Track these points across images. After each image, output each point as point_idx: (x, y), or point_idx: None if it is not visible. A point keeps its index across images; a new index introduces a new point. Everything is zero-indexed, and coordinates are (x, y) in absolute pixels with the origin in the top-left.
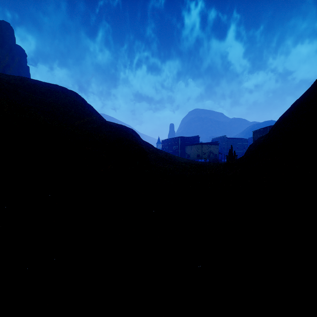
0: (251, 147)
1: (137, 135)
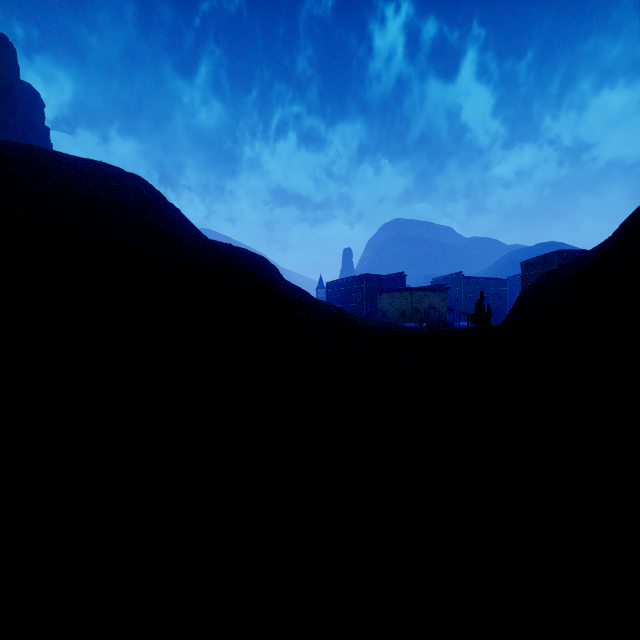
0: (527, 295)
1: (275, 270)
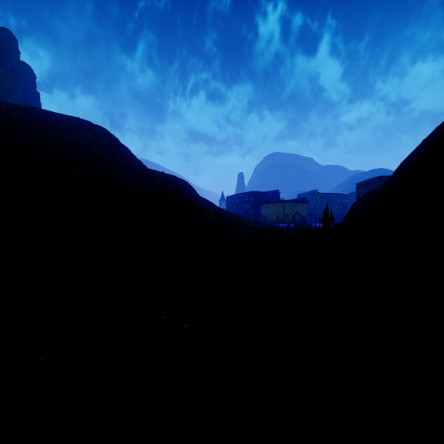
0: (356, 206)
1: (192, 189)
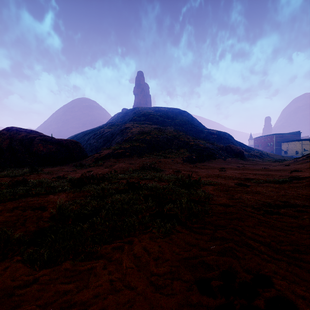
0: None
1: (232, 137)
